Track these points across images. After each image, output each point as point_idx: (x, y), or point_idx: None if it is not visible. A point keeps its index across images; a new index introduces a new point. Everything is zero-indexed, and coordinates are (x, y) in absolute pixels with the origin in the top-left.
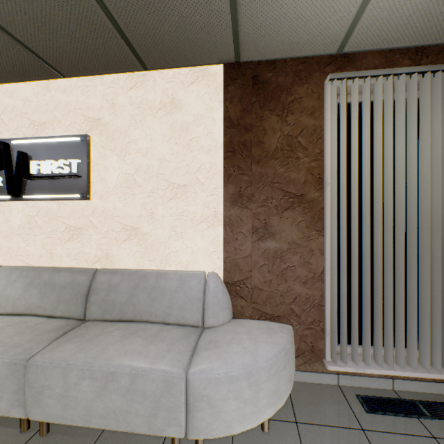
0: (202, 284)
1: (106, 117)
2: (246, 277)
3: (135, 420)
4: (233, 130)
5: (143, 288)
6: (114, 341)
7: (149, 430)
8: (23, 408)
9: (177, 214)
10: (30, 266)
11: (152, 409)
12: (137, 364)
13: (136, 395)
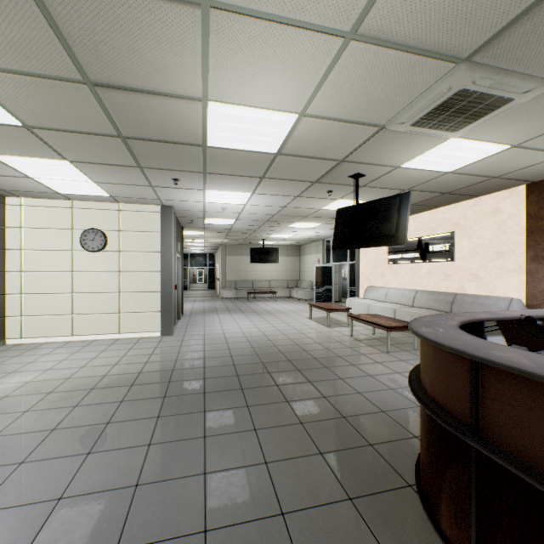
0: (507, 303)
1: (461, 222)
2: (540, 303)
3: None
4: (531, 220)
5: (477, 302)
6: None
7: None
8: None
9: (498, 267)
10: (429, 290)
11: None
12: None
13: None
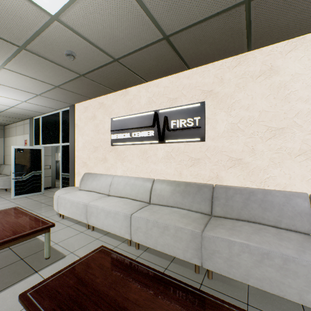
0: (308, 203)
1: (216, 88)
2: None
3: (287, 290)
4: None
5: (254, 200)
6: (251, 232)
7: (299, 300)
8: (200, 260)
9: (274, 149)
10: (170, 180)
11: (303, 286)
12: (285, 252)
13: (288, 273)
